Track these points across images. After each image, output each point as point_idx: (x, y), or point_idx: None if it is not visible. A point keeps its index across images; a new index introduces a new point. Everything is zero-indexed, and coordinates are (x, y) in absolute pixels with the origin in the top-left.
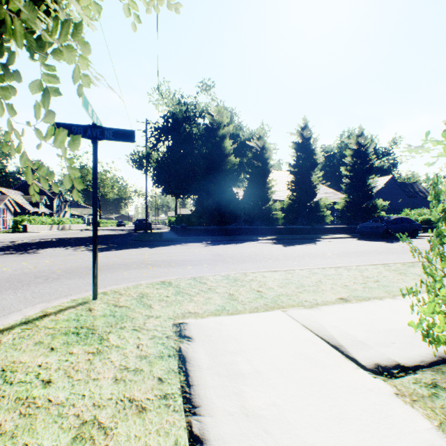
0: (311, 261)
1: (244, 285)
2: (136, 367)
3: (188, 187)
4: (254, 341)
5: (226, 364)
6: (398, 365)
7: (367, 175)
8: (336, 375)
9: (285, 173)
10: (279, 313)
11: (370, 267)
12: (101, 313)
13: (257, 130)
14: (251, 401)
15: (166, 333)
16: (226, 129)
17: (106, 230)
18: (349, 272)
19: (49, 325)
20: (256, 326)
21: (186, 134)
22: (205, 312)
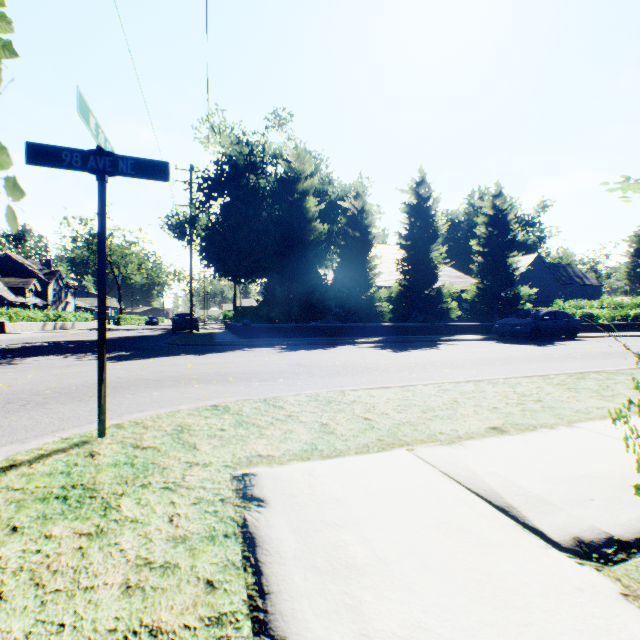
0: (436, 373)
1: (344, 409)
2: (166, 561)
3: (253, 266)
4: (368, 503)
5: (327, 549)
6: (611, 539)
7: (507, 251)
8: (515, 563)
9: (393, 248)
10: (403, 454)
11: (524, 380)
12: (110, 460)
13: (354, 185)
14: (377, 621)
15: (220, 493)
16: (309, 181)
17: (130, 330)
18: (496, 387)
19: (16, 483)
20: (369, 477)
21: (250, 188)
22: (284, 455)
